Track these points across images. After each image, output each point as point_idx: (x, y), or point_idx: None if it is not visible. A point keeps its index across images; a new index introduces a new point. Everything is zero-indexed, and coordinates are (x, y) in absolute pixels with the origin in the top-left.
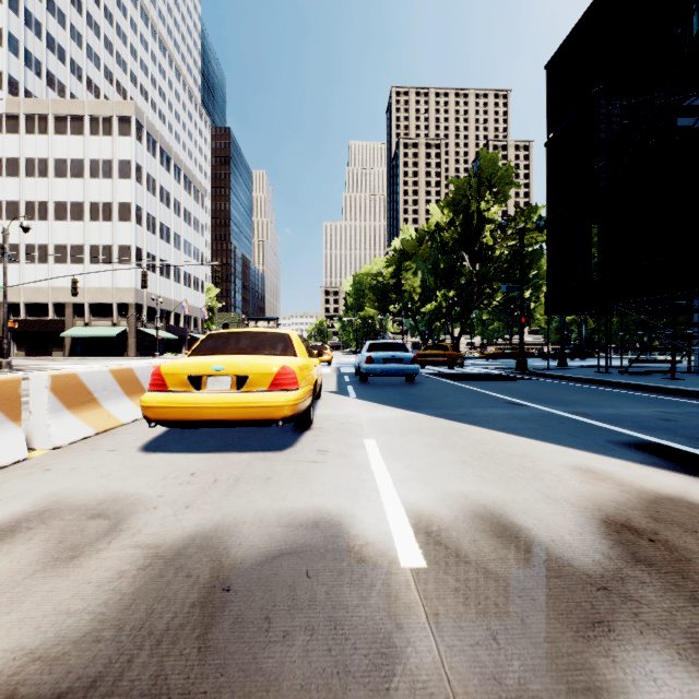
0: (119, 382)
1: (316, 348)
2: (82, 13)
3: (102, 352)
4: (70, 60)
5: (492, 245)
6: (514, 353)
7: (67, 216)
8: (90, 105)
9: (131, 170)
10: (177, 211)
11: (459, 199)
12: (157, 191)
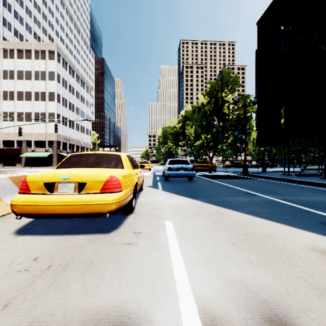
0: (16, 184)
1: (143, 162)
2: (31, 1)
3: (40, 164)
4: (25, 23)
5: (228, 113)
6: (239, 164)
7: (23, 98)
8: (34, 44)
9: (55, 76)
10: (77, 96)
11: (212, 91)
12: (68, 87)
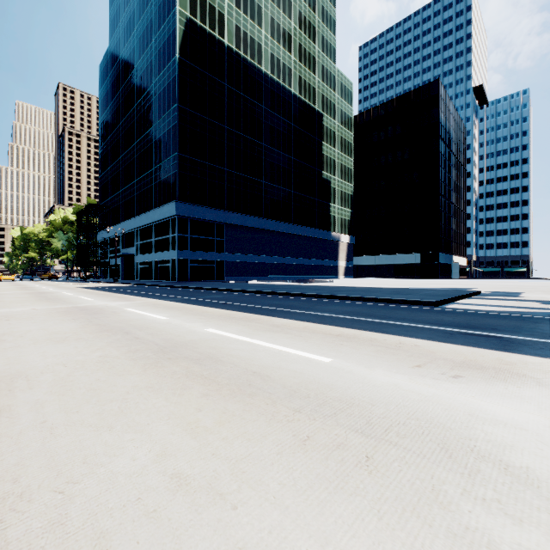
0: None
1: None
2: None
3: None
4: None
5: None
6: None
7: None
8: None
9: None
10: None
11: None
12: None
